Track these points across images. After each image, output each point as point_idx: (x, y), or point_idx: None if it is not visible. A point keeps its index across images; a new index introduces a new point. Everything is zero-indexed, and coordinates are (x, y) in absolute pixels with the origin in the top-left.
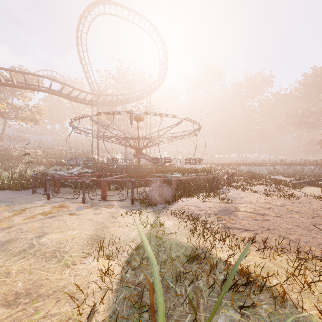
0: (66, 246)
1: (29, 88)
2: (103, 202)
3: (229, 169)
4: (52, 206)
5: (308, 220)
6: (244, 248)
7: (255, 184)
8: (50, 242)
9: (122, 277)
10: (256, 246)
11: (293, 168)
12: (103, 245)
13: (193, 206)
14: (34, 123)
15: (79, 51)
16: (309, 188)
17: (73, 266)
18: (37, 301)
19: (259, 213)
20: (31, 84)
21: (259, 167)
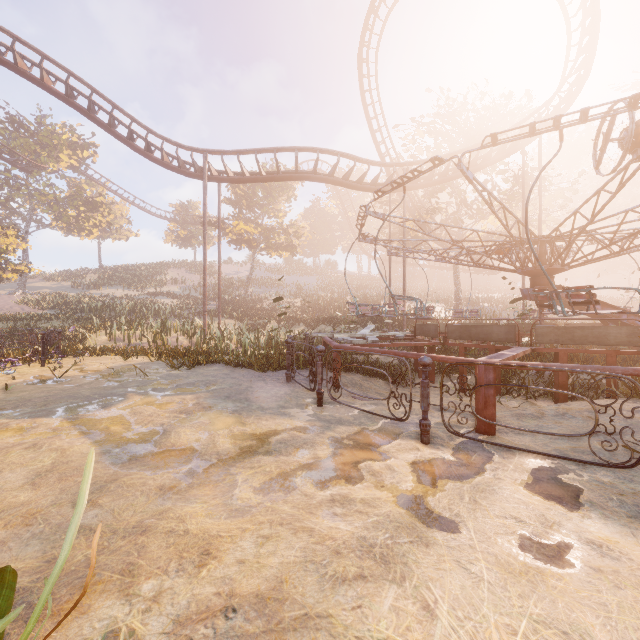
0: None
1: (283, 179)
2: (499, 450)
3: None
4: (333, 433)
5: None
6: None
7: None
8: None
9: None
10: None
11: None
12: None
13: None
14: (290, 253)
15: (363, 90)
16: None
17: None
18: None
19: None
20: (286, 171)
21: None
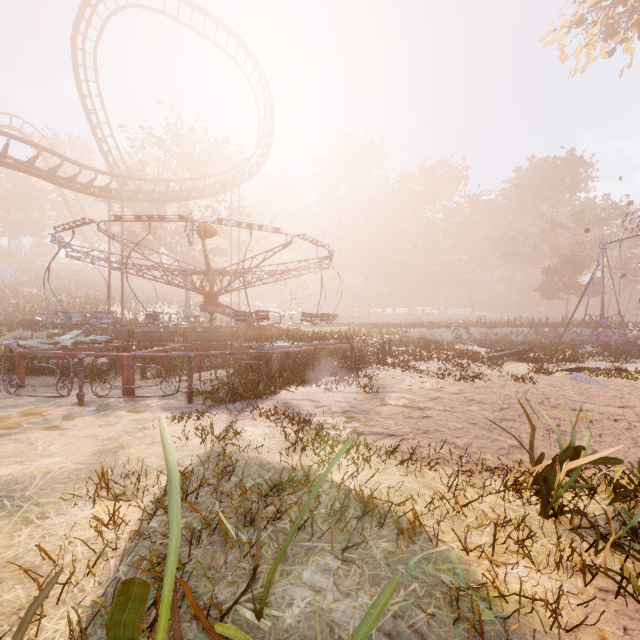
0: (29, 488)
1: None
2: (127, 402)
3: (389, 334)
4: (4, 414)
5: (493, 413)
6: (379, 463)
7: (427, 359)
8: None
9: (139, 527)
10: (400, 459)
11: (496, 332)
12: (113, 479)
13: (308, 400)
14: None
15: (79, 78)
16: (513, 364)
17: (39, 522)
18: None
19: (418, 407)
20: None
21: (441, 331)
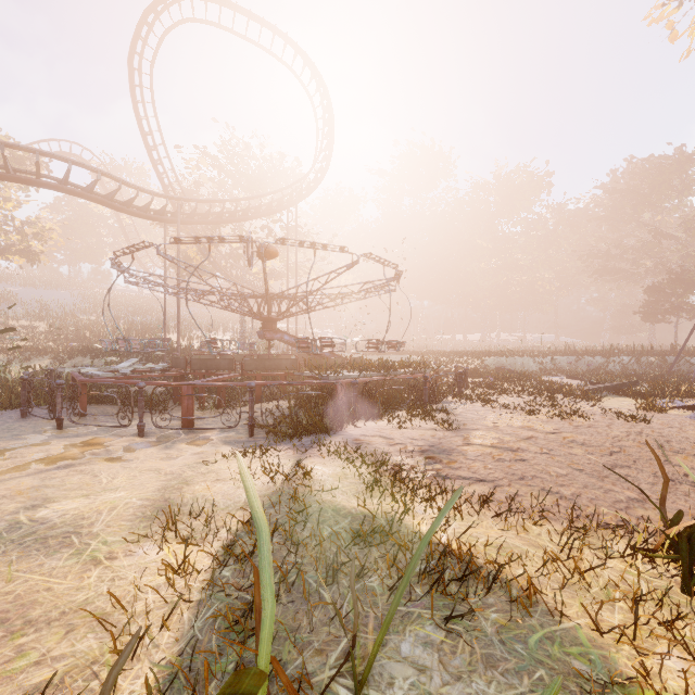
0: (96, 524)
1: (15, 180)
2: (187, 433)
3: (462, 363)
4: (68, 443)
5: (601, 458)
6: (471, 514)
7: (510, 392)
8: (58, 517)
9: (212, 576)
10: (496, 510)
11: (588, 362)
12: (179, 519)
13: (379, 437)
14: (28, 260)
15: (136, 100)
16: (614, 400)
17: (108, 563)
18: (23, 633)
19: (508, 448)
20: (21, 170)
21: (523, 360)
